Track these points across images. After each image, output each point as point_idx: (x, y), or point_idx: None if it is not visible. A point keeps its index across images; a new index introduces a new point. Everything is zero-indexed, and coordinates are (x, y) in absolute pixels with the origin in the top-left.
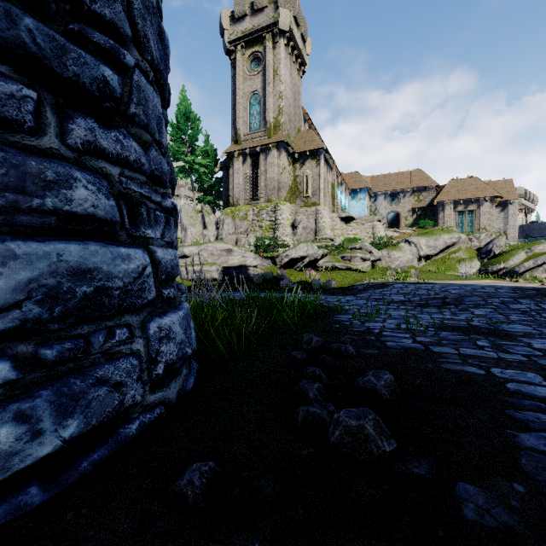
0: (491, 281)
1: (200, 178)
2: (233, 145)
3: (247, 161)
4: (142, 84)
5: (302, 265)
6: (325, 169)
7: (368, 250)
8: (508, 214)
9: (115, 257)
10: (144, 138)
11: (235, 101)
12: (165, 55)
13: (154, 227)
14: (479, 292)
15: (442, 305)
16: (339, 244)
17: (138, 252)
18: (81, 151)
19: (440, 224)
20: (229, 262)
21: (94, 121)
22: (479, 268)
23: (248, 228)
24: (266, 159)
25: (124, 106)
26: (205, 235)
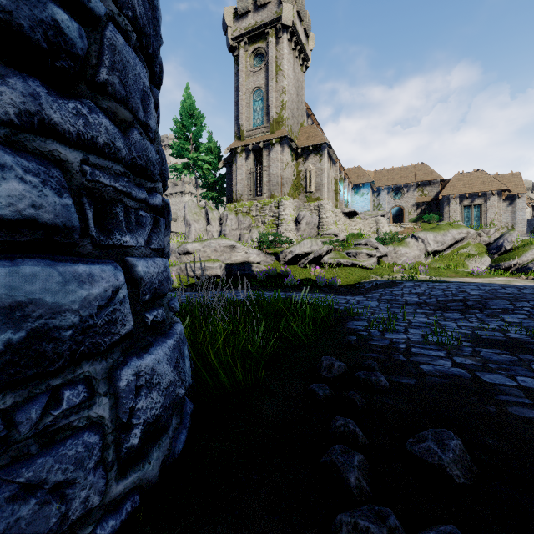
0: (505, 278)
1: (203, 175)
2: (236, 141)
3: (250, 157)
4: (118, 44)
5: (306, 262)
6: (328, 164)
7: (373, 246)
8: (517, 208)
9: (68, 280)
10: (121, 115)
11: (239, 97)
12: (155, 18)
13: (136, 231)
14: (502, 293)
15: (464, 309)
16: (343, 239)
17: (107, 270)
18: (17, 126)
19: (445, 219)
20: (233, 258)
21: (40, 84)
22: (490, 264)
23: (251, 223)
24: (269, 154)
25: (92, 70)
26: (208, 230)
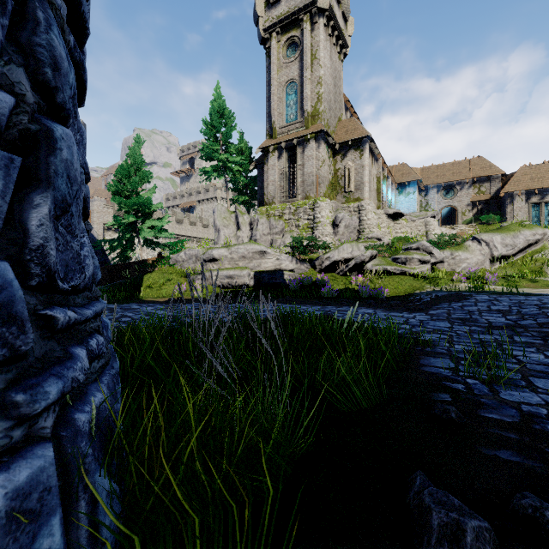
0: None
1: (234, 177)
2: (268, 140)
3: (283, 156)
4: None
5: (346, 269)
6: (370, 160)
7: (427, 250)
8: None
9: None
10: None
11: (270, 92)
12: None
13: None
14: None
15: None
16: (388, 244)
17: None
18: None
19: (508, 219)
20: (262, 265)
21: None
22: None
23: (284, 228)
24: (304, 152)
25: None
26: (238, 236)
